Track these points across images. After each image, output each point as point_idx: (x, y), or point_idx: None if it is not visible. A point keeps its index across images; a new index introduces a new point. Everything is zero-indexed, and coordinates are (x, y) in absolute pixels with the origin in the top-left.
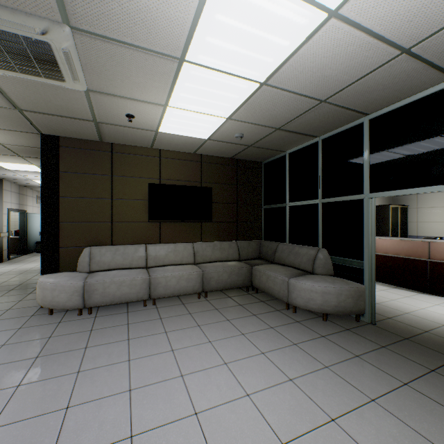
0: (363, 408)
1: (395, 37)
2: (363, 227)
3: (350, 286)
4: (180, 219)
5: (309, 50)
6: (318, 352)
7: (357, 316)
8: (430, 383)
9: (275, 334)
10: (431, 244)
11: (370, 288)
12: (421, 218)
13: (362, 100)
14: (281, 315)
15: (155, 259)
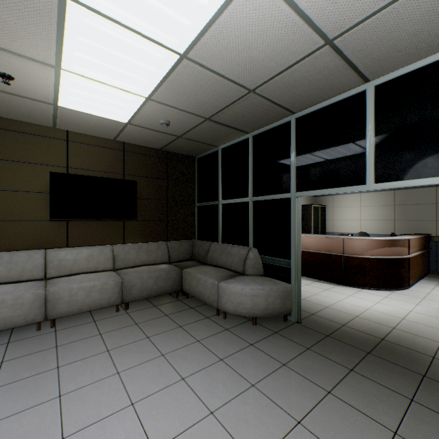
0: (289, 437)
1: (320, 20)
2: (291, 226)
3: (279, 286)
4: (96, 217)
5: (233, 18)
6: (245, 366)
7: (285, 316)
8: (350, 386)
9: (201, 349)
10: (345, 240)
11: (296, 287)
12: (336, 217)
13: (289, 96)
14: (210, 323)
15: (58, 268)
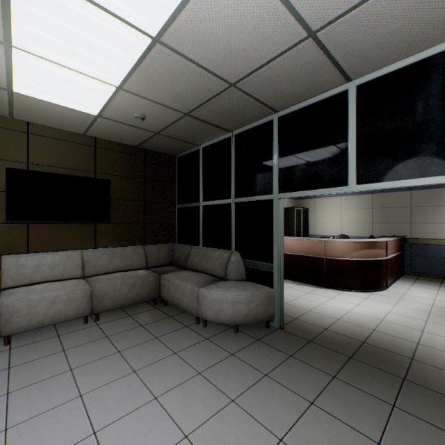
0: None
1: (303, 8)
2: (273, 229)
3: (261, 291)
4: (62, 219)
5: None
6: (225, 379)
7: (268, 321)
8: (333, 395)
9: (178, 363)
10: (327, 243)
11: (279, 292)
12: (318, 220)
13: (272, 92)
14: (189, 332)
15: (15, 276)
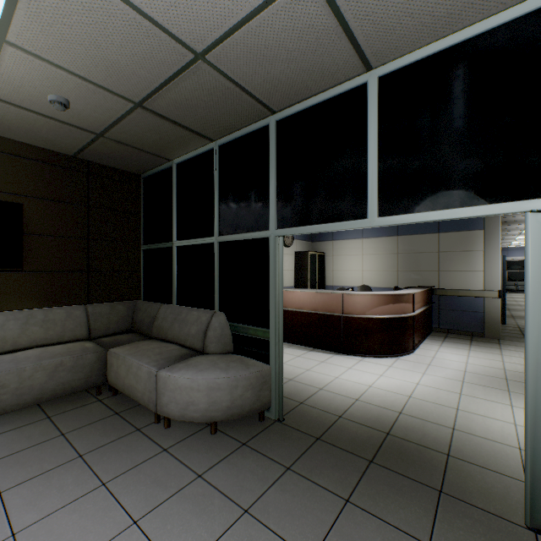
0: None
1: None
2: (270, 280)
3: (251, 370)
4: None
5: None
6: (177, 529)
7: (261, 412)
8: (345, 537)
9: (102, 505)
10: (345, 296)
11: (277, 369)
12: (336, 267)
13: (262, 77)
14: (139, 441)
15: None
